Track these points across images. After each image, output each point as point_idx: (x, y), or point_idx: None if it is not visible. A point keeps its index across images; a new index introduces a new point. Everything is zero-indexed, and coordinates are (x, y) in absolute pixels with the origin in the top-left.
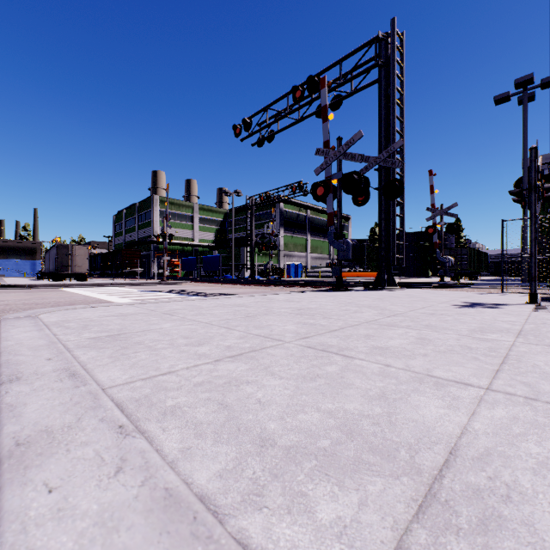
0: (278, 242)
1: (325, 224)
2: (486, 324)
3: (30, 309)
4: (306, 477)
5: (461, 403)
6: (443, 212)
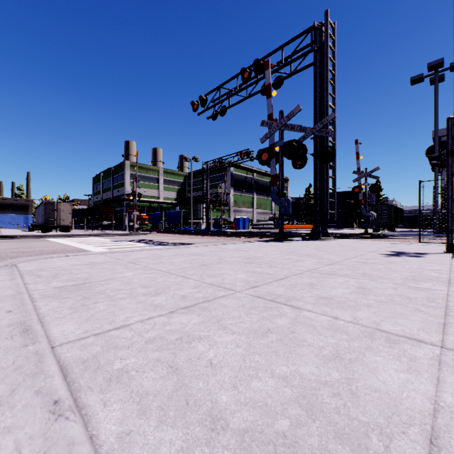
0: (229, 200)
1: (268, 185)
2: (416, 272)
3: (16, 257)
4: None
5: (420, 365)
6: (367, 175)
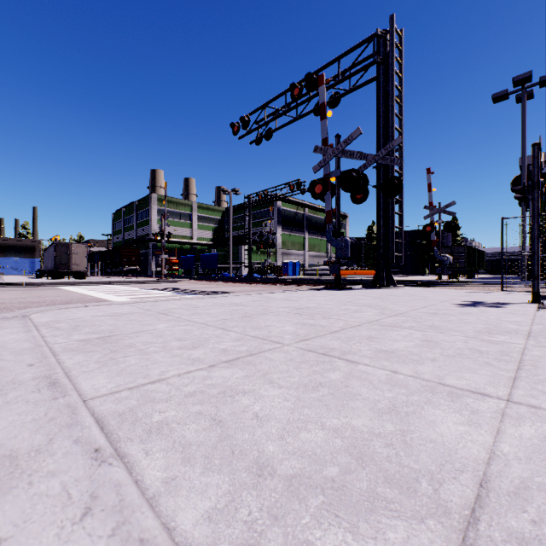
0: (276, 240)
1: (322, 223)
2: (492, 324)
3: (25, 308)
4: (312, 519)
5: (481, 418)
6: (440, 210)
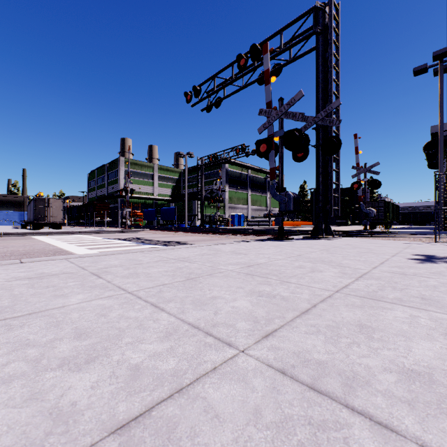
0: (224, 196)
1: (263, 182)
2: None
3: None
4: None
5: None
6: (366, 170)
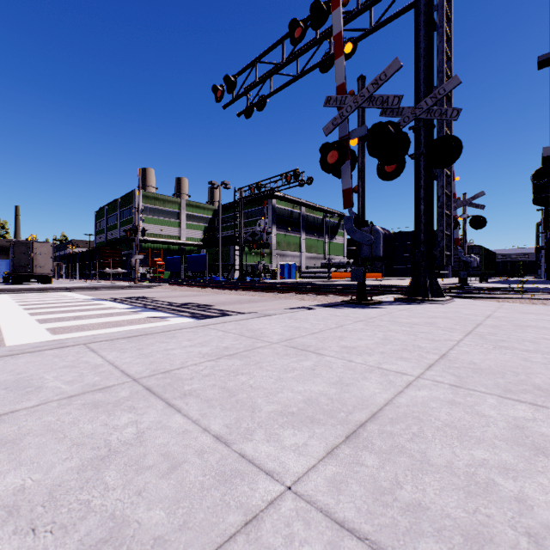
0: (271, 241)
1: (319, 222)
2: None
3: None
4: None
5: None
6: (466, 203)
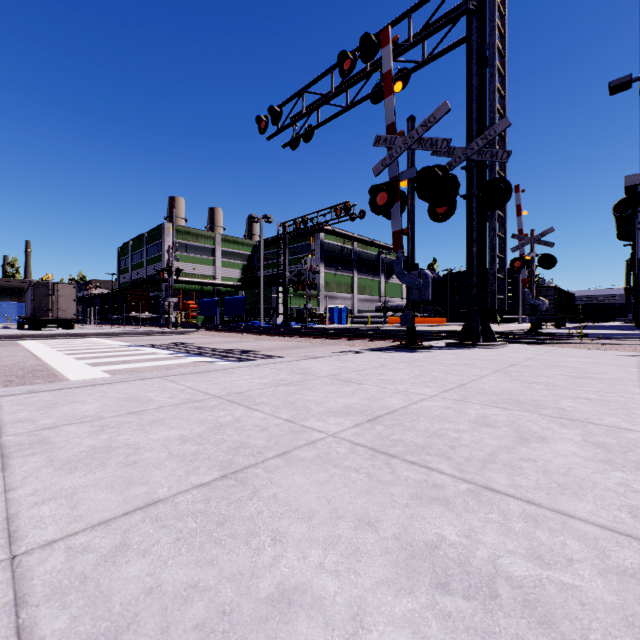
0: (318, 281)
1: (374, 260)
2: None
3: None
4: None
5: None
6: (534, 240)
